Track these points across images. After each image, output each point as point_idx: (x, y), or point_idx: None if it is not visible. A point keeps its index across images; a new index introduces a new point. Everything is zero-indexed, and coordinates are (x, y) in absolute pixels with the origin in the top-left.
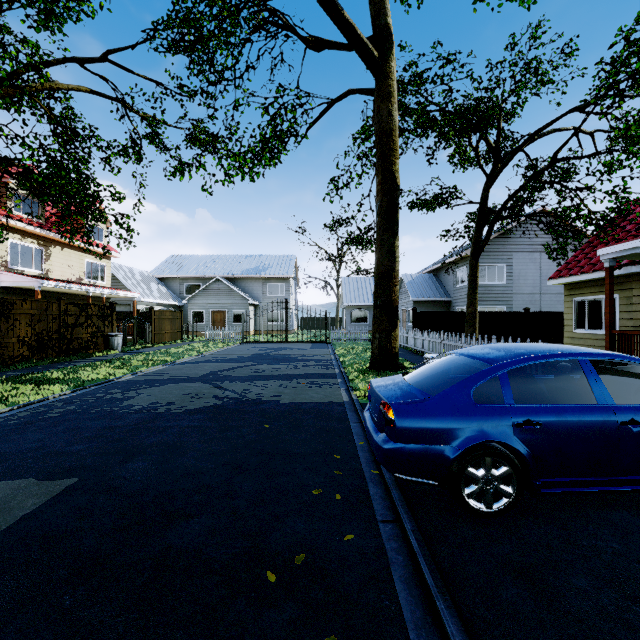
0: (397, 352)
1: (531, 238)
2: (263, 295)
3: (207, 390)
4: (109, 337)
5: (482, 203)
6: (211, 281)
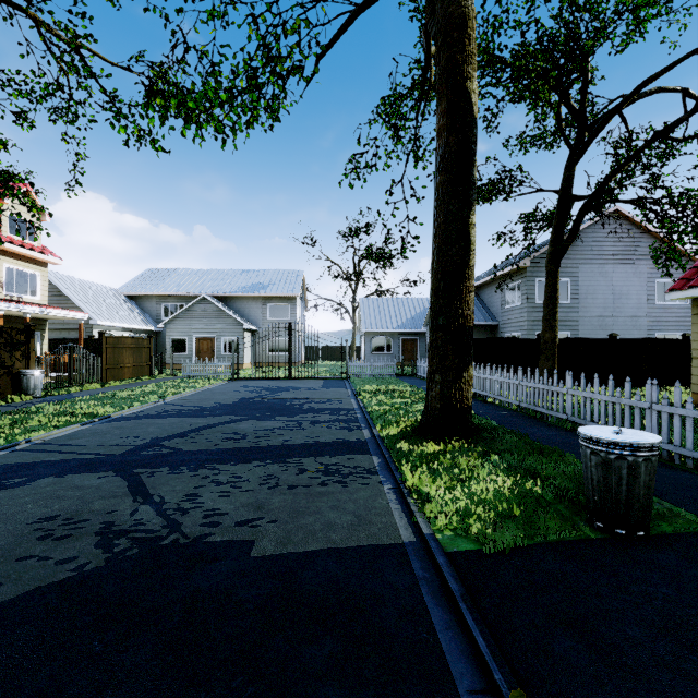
0: (471, 405)
1: (601, 246)
2: (263, 318)
3: (103, 502)
4: (20, 376)
5: (565, 185)
6: (195, 300)
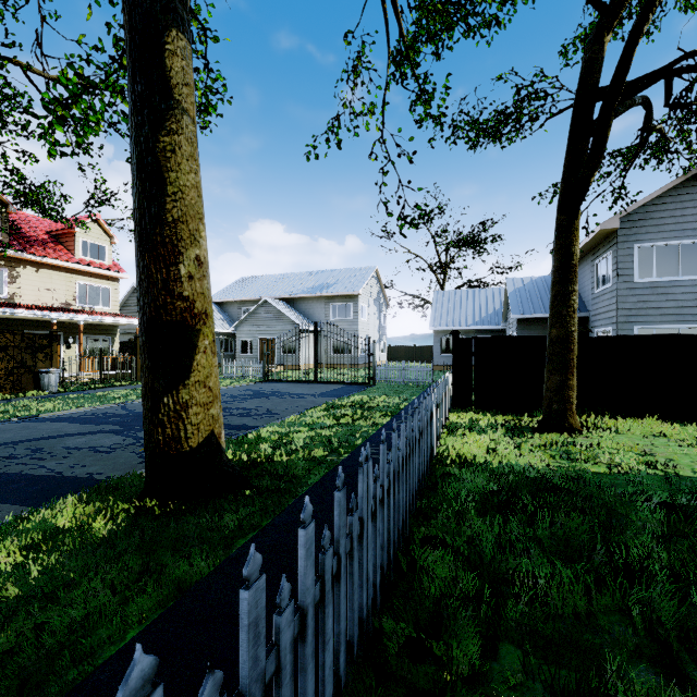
0: (188, 451)
1: None
2: (325, 319)
3: None
4: (39, 374)
5: (584, 74)
6: (258, 303)
